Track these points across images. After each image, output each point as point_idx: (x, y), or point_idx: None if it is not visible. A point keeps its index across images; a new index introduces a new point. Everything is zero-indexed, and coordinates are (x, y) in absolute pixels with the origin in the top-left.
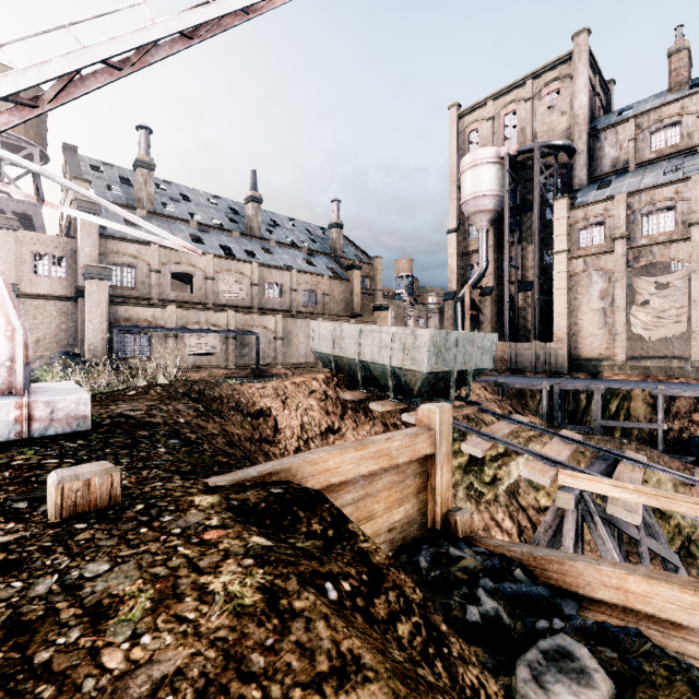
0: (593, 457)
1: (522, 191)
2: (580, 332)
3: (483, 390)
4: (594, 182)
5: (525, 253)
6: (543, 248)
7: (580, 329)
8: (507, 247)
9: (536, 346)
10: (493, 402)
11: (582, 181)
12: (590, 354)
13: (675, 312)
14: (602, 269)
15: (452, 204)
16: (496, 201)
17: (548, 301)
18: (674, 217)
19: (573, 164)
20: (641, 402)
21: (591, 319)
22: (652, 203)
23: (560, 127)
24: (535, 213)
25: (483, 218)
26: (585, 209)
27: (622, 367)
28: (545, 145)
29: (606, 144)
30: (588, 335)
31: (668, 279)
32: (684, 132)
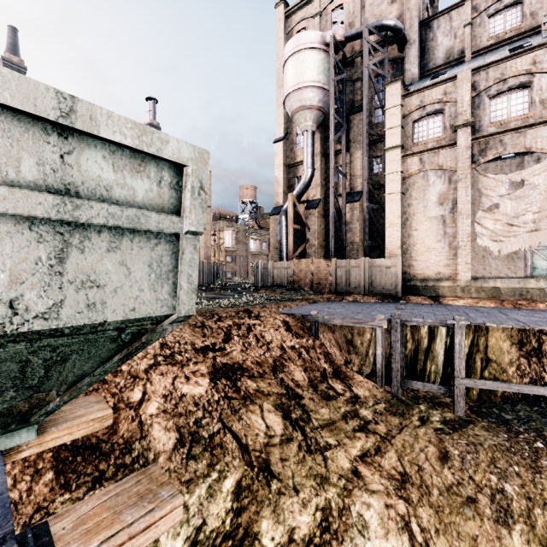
0: (498, 512)
1: (350, 93)
2: (415, 246)
3: (282, 332)
4: (427, 77)
5: (353, 160)
6: (372, 155)
7: (415, 242)
8: (333, 147)
9: (365, 263)
10: (294, 356)
11: (414, 75)
12: (426, 272)
13: (531, 218)
14: (441, 167)
15: (279, 111)
16: (321, 96)
17: (377, 215)
18: (529, 97)
19: (405, 56)
20: (502, 338)
21: (428, 230)
22: (502, 80)
23: (390, 16)
24: (364, 104)
25: (307, 117)
26: (421, 94)
27: (465, 289)
28: (375, 26)
29: (439, 33)
30: (424, 250)
31: (523, 175)
32: (527, 11)
